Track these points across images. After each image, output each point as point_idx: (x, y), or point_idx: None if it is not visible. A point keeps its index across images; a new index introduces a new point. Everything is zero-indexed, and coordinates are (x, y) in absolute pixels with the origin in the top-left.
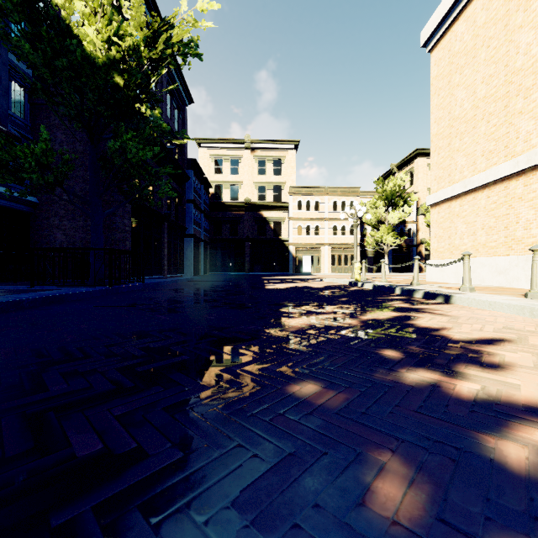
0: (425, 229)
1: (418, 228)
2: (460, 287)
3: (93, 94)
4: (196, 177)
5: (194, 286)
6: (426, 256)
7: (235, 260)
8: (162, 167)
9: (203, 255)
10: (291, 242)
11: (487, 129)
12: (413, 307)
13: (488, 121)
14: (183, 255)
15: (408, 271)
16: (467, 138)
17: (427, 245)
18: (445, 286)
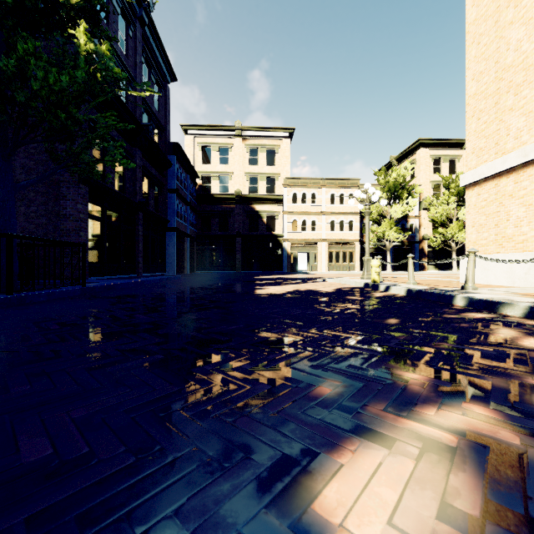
0: (428, 225)
1: (420, 223)
2: None
3: None
4: (180, 165)
5: (160, 289)
6: (429, 253)
7: (225, 257)
8: (100, 114)
9: (188, 251)
10: (285, 238)
11: None
12: None
13: None
14: (165, 251)
15: None
16: (528, 90)
17: (430, 242)
18: (518, 291)
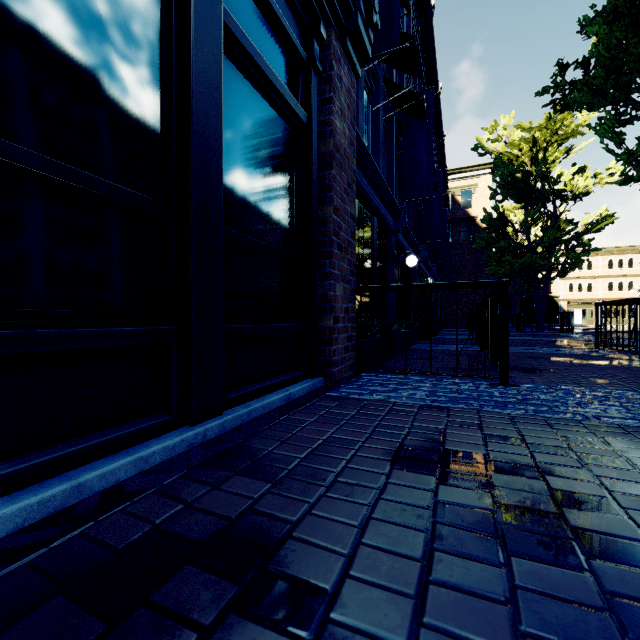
0: None
1: None
2: None
3: None
4: None
5: None
6: None
7: None
8: None
9: None
10: (562, 298)
11: None
12: None
13: None
14: None
15: None
16: None
17: None
18: None
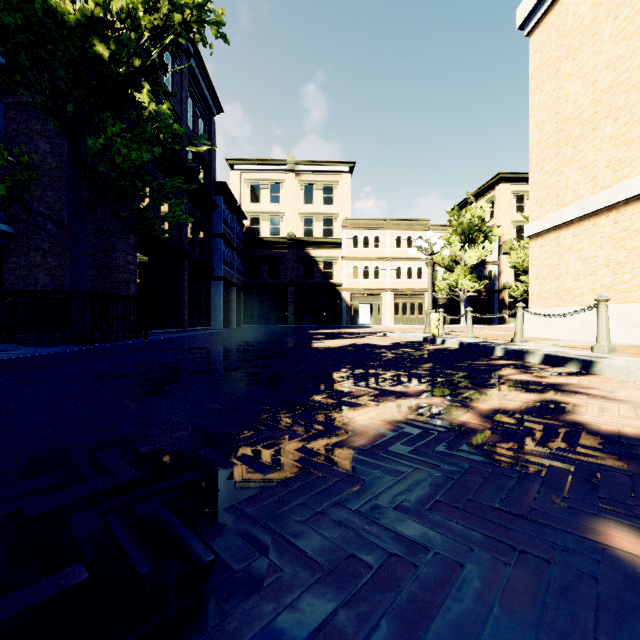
0: (509, 272)
1: (500, 270)
2: (593, 346)
3: (66, 71)
4: (226, 206)
5: (217, 343)
6: (510, 305)
7: (276, 309)
8: (168, 179)
9: (235, 302)
10: (345, 287)
11: (615, 130)
12: (543, 381)
13: (616, 119)
14: (210, 302)
15: (488, 322)
16: (584, 144)
17: (512, 291)
18: (561, 344)
